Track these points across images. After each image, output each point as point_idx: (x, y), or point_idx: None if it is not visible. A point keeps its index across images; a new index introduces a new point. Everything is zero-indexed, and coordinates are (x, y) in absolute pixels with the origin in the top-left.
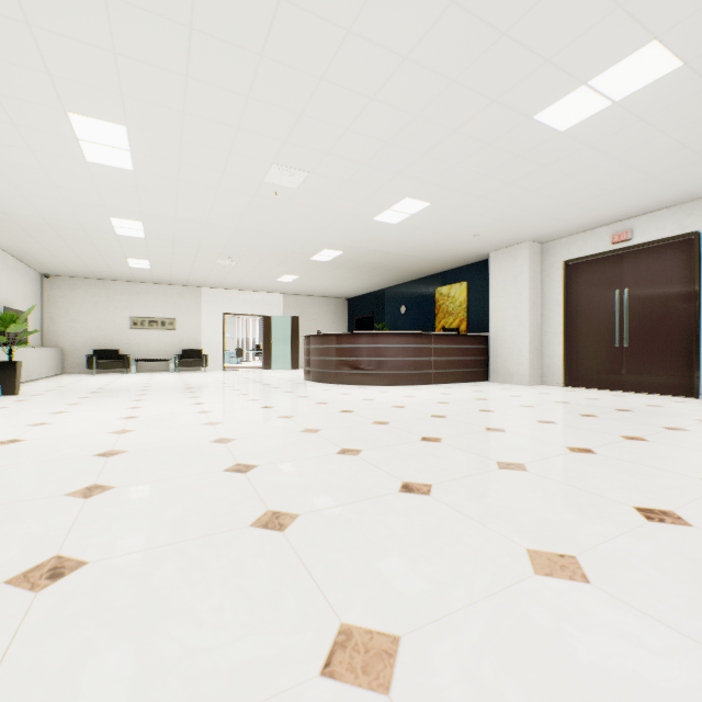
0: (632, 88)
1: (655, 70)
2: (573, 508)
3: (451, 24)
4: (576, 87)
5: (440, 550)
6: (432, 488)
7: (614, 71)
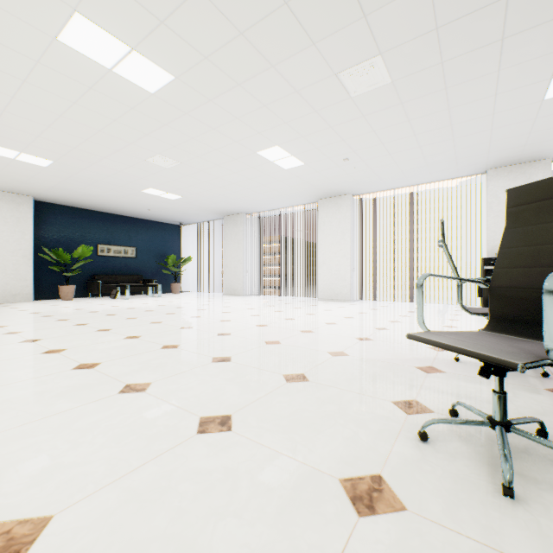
0: (27, 161)
1: (40, 163)
2: (105, 317)
3: (37, 125)
4: (18, 151)
5: (125, 322)
6: (83, 323)
7: (34, 157)
